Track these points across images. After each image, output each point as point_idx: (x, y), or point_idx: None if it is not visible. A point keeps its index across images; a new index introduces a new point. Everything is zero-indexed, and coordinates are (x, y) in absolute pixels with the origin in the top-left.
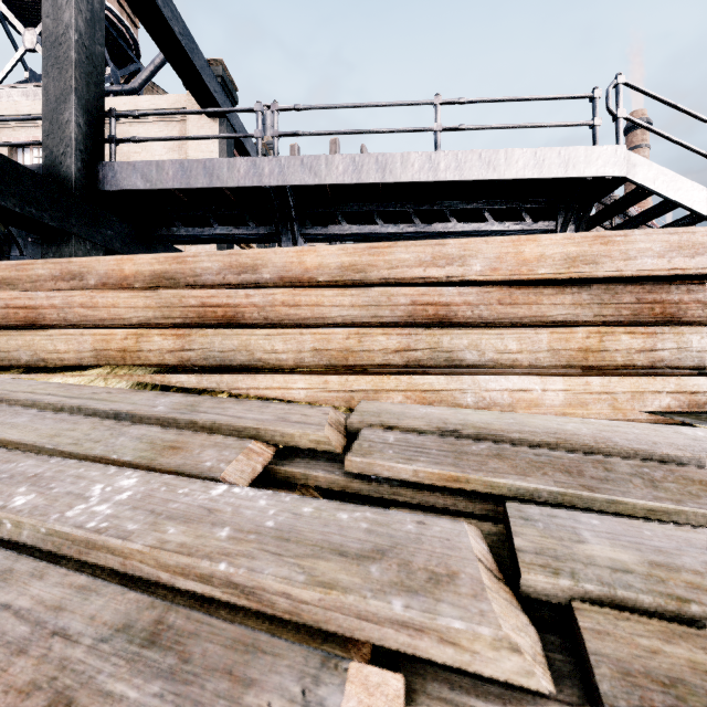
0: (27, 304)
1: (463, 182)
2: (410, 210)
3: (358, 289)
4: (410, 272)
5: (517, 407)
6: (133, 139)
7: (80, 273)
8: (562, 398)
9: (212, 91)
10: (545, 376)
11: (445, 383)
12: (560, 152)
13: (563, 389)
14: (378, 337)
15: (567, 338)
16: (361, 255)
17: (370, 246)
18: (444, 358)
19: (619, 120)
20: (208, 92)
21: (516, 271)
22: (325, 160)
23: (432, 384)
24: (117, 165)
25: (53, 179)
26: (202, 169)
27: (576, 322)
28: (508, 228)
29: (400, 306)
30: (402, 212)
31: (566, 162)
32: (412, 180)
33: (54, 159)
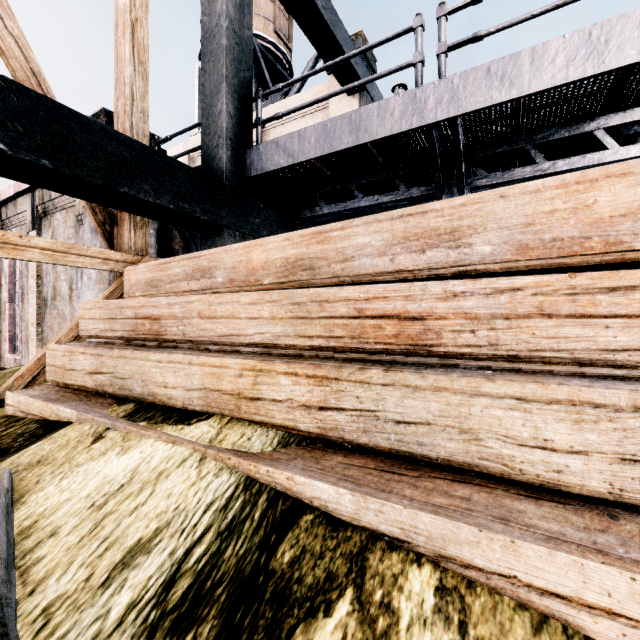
0: (151, 313)
1: None
2: None
3: None
4: None
5: None
6: (276, 116)
7: (208, 269)
8: None
9: (353, 63)
10: None
11: None
12: None
13: None
14: None
15: None
16: None
17: None
18: None
19: None
20: (348, 66)
21: None
22: (529, 56)
23: None
24: (262, 146)
25: (209, 174)
26: (347, 125)
27: None
28: None
29: None
30: None
31: None
32: None
33: (209, 154)
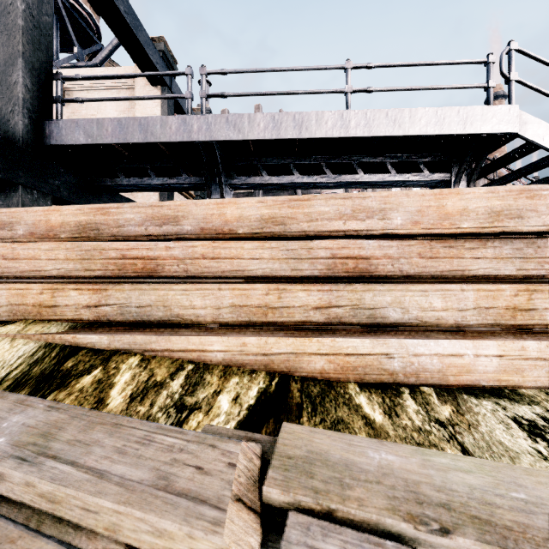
0: None
1: (370, 139)
2: (322, 163)
3: (278, 242)
4: (330, 225)
5: (447, 372)
6: (76, 99)
7: (9, 223)
8: (496, 363)
9: (154, 62)
10: (474, 337)
11: (371, 347)
12: (459, 111)
13: (497, 354)
14: (298, 293)
15: (494, 296)
16: (281, 208)
17: (290, 199)
18: (366, 315)
19: (511, 83)
20: (151, 63)
21: (438, 224)
22: (247, 118)
23: (356, 348)
24: (62, 122)
25: (2, 134)
26: (138, 126)
27: (497, 275)
28: (408, 178)
29: (320, 259)
30: (315, 165)
31: (464, 120)
32: (326, 136)
33: (3, 116)
